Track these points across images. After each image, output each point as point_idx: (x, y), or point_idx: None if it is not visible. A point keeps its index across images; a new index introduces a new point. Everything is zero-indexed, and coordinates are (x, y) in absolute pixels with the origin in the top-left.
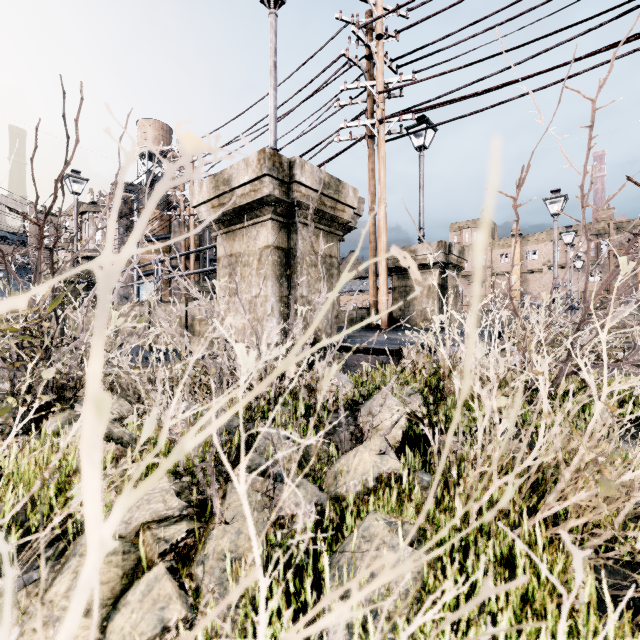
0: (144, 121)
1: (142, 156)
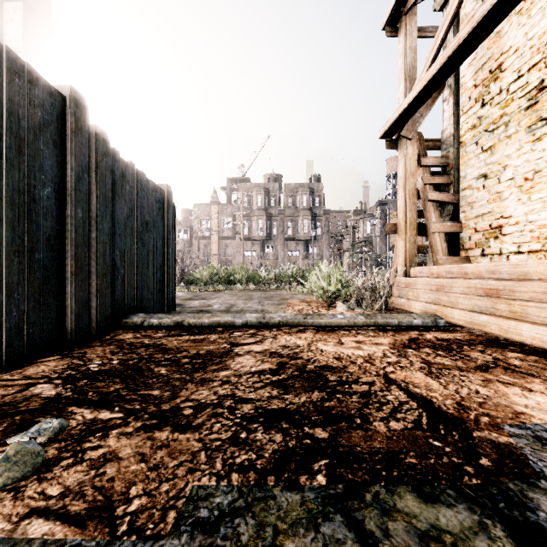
0: (390, 159)
1: (388, 178)
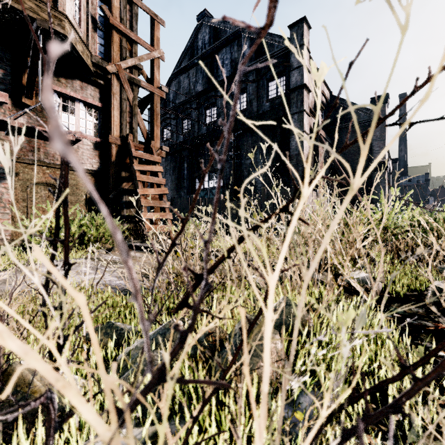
0: None
1: None
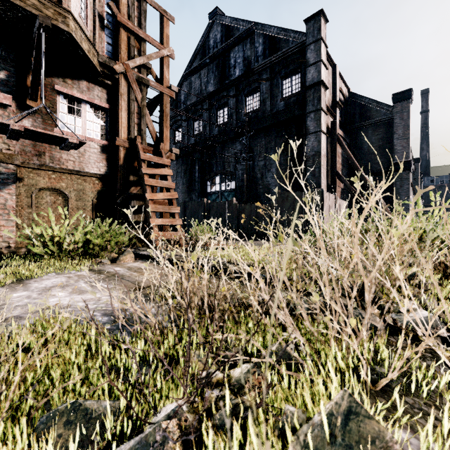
0: None
1: None
